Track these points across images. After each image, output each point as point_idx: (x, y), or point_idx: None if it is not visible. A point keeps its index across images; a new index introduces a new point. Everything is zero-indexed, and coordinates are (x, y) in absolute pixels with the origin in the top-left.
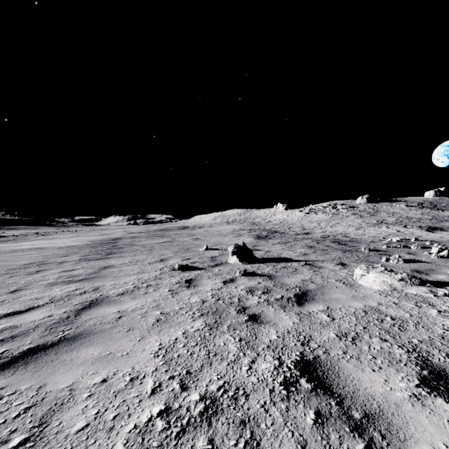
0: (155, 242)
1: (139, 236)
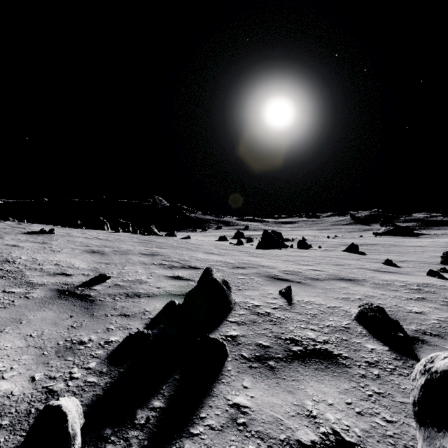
0: None
1: None
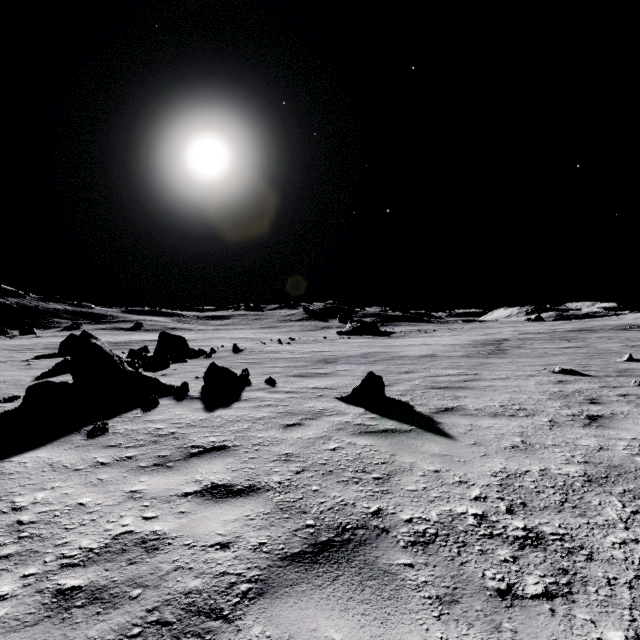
0: (553, 346)
1: (533, 338)
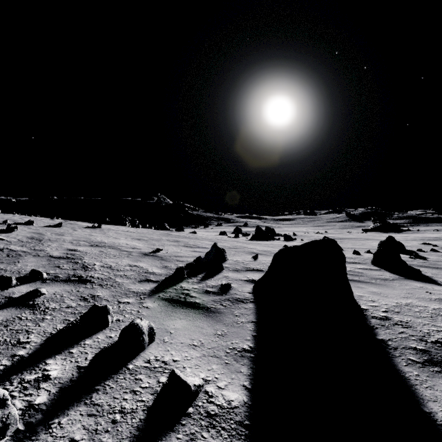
0: None
1: None
